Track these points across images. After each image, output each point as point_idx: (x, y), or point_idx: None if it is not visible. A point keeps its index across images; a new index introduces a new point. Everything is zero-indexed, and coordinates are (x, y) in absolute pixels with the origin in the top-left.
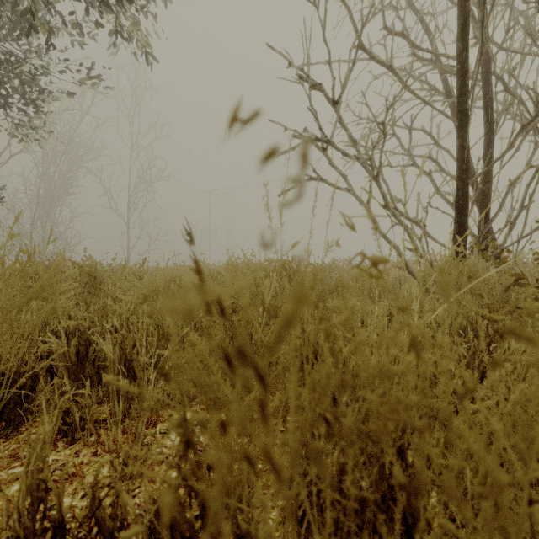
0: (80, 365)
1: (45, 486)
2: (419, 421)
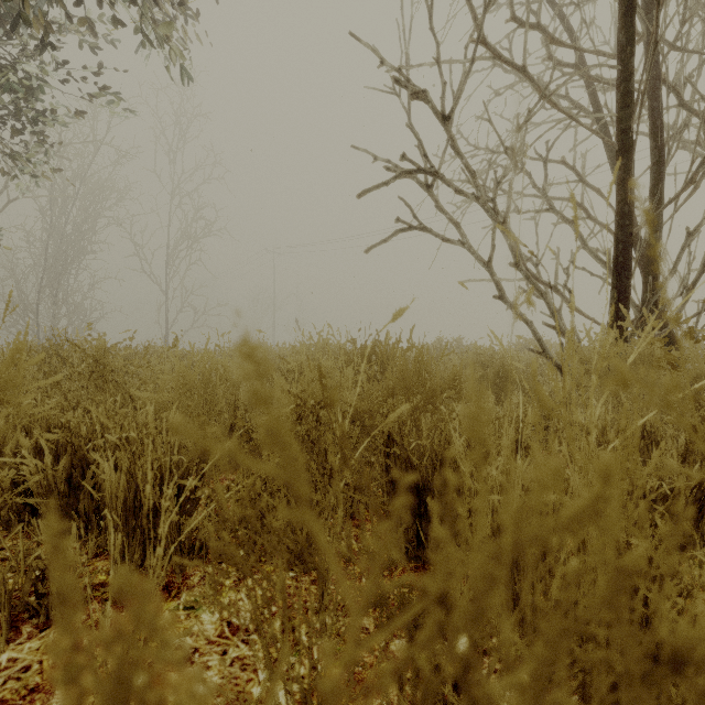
0: (73, 495)
1: None
2: None
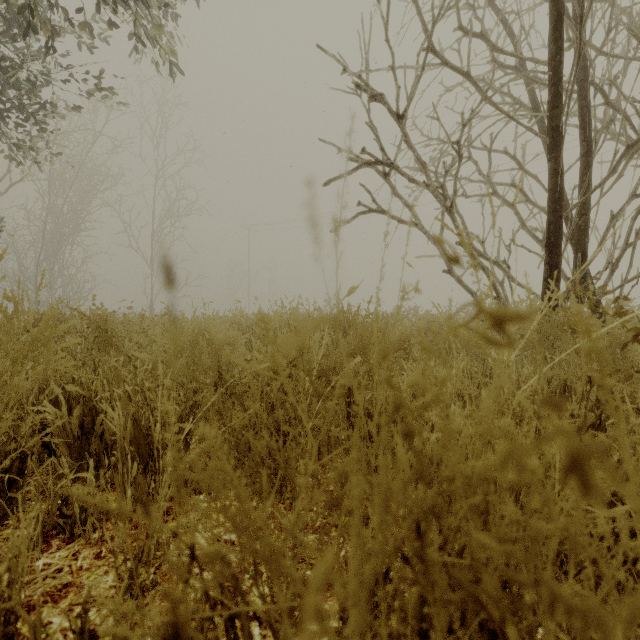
0: (85, 439)
1: (15, 618)
2: (584, 603)
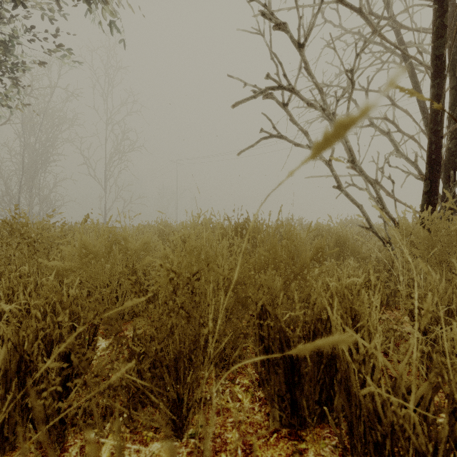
0: None
1: None
2: None
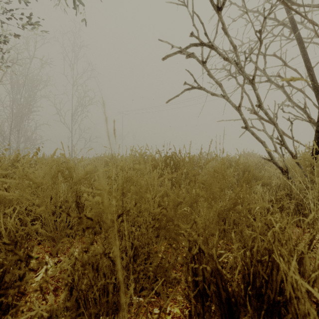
0: None
1: None
2: None
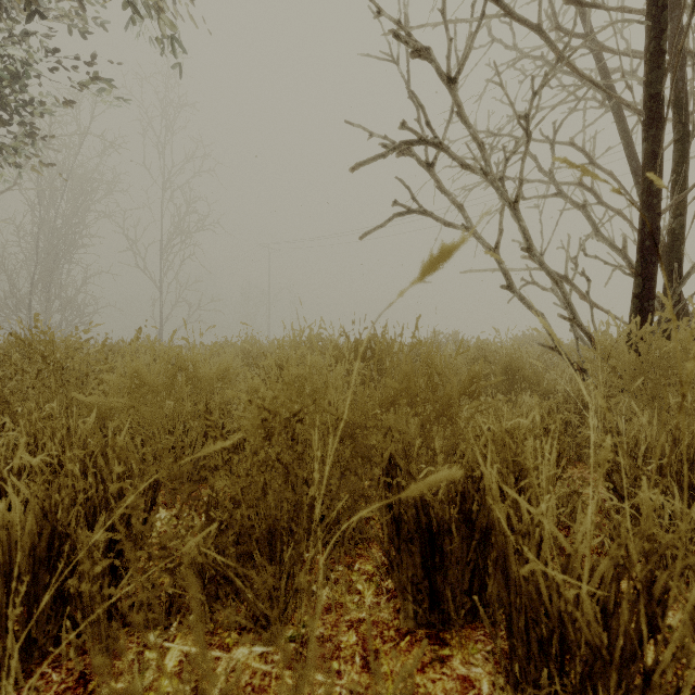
0: None
1: None
2: None
